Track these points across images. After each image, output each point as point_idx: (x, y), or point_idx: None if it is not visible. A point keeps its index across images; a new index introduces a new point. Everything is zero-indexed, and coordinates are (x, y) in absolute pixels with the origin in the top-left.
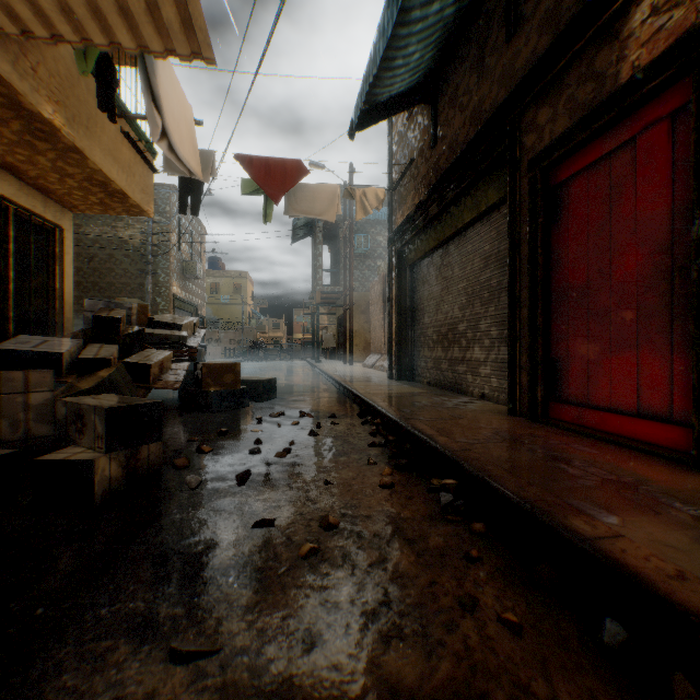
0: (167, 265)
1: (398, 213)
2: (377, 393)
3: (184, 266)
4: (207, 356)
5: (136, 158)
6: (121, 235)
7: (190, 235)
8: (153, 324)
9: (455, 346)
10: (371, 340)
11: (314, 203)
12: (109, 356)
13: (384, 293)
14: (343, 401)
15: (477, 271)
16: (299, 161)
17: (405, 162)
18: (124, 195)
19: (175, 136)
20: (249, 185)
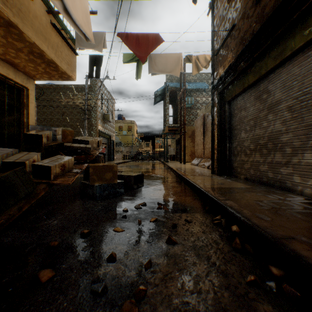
0: (96, 115)
1: (220, 69)
2: (214, 187)
3: (104, 116)
4: (115, 158)
5: (62, 43)
6: (76, 102)
7: (107, 102)
8: (73, 140)
9: (276, 152)
10: (195, 151)
11: (166, 65)
12: (26, 160)
13: (203, 124)
14: (187, 191)
15: (308, 88)
16: (157, 34)
17: (226, 32)
18: (55, 64)
19: (68, 0)
20: (128, 57)
